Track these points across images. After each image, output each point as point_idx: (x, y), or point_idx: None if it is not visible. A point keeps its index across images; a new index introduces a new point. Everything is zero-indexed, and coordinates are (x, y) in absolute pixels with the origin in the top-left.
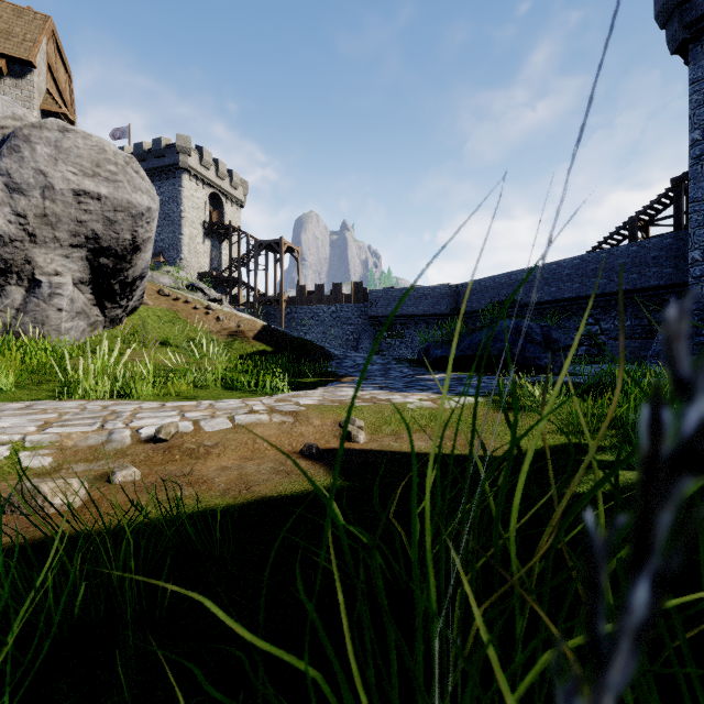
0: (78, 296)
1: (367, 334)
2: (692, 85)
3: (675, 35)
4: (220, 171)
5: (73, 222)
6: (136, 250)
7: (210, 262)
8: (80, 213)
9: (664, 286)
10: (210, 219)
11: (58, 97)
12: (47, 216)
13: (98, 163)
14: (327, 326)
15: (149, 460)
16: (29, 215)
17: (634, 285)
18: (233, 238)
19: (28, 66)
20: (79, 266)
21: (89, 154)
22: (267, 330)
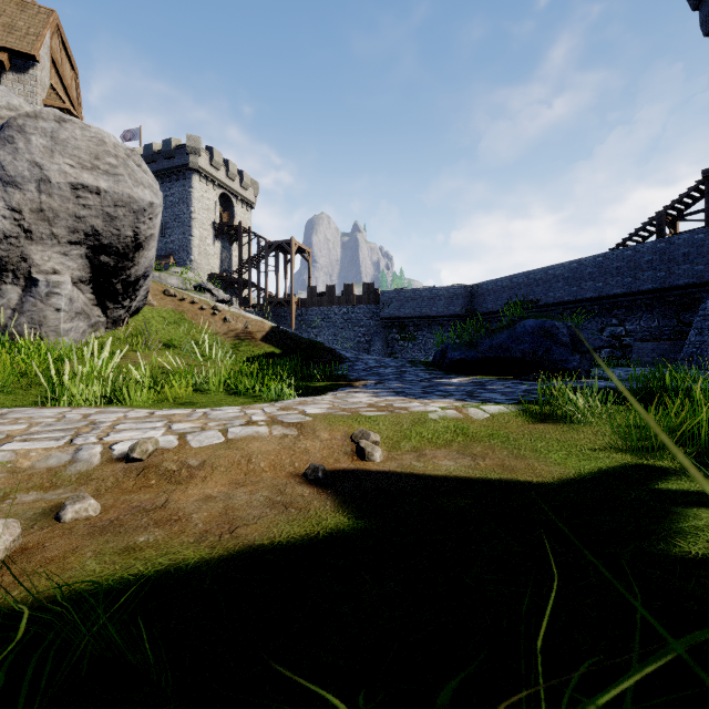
0: (78, 296)
1: (379, 336)
2: None
3: None
4: (230, 171)
5: (71, 218)
6: (139, 247)
7: (220, 263)
8: (79, 209)
9: (695, 284)
10: (220, 220)
11: (64, 94)
12: (44, 211)
13: (97, 155)
14: (338, 328)
15: (117, 486)
16: (24, 209)
17: (662, 284)
18: (244, 239)
19: (30, 60)
20: (79, 264)
21: (88, 146)
22: (276, 331)
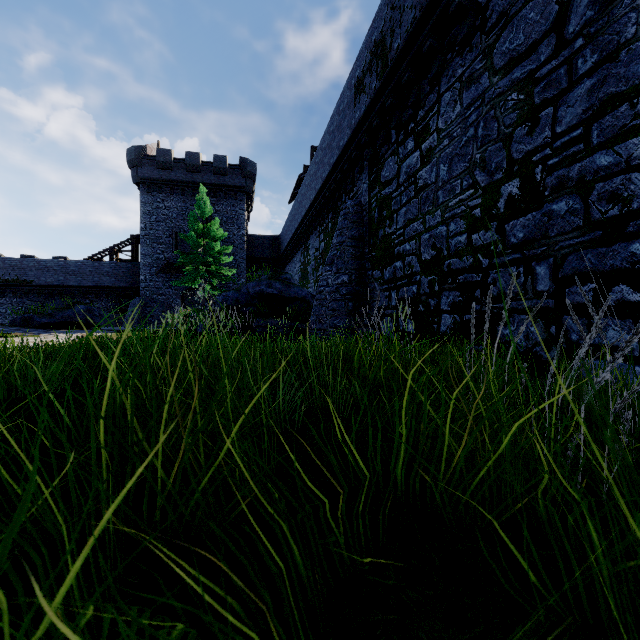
0: None
1: None
2: (142, 203)
3: (136, 178)
4: None
5: None
6: None
7: None
8: None
9: (128, 287)
10: None
11: None
12: None
13: None
14: None
15: None
16: None
17: (114, 284)
18: None
19: None
20: None
21: None
22: None
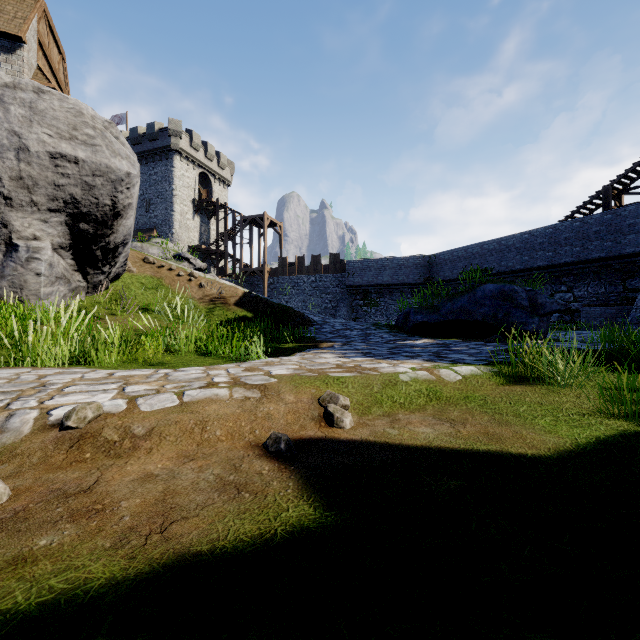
0: (58, 261)
1: (345, 303)
2: None
3: None
4: (209, 152)
5: (50, 186)
6: (117, 216)
7: (199, 236)
8: (58, 177)
9: None
10: (200, 197)
11: (51, 75)
12: (23, 179)
13: (75, 126)
14: (307, 295)
15: (43, 460)
16: (4, 177)
17: (608, 252)
18: (221, 214)
19: (17, 42)
20: (59, 231)
21: (66, 117)
22: (248, 297)
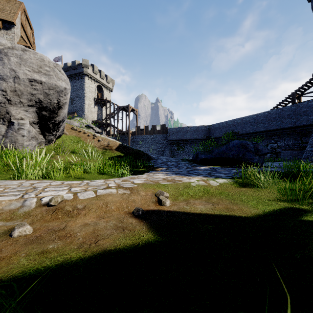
0: (32, 129)
1: (168, 148)
2: None
3: None
4: (102, 75)
5: (29, 94)
6: (60, 108)
7: (97, 116)
8: (32, 90)
9: (309, 125)
10: (97, 97)
11: (27, 40)
12: (16, 91)
13: (40, 66)
14: (149, 144)
15: (42, 218)
16: (7, 90)
17: (294, 124)
18: (107, 105)
19: (11, 24)
20: (32, 115)
21: (36, 62)
22: (121, 146)
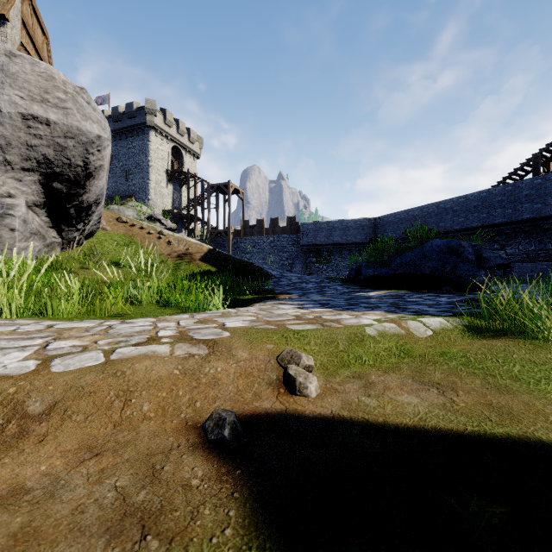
0: (33, 218)
1: (300, 260)
2: None
3: None
4: (180, 128)
5: (23, 146)
6: (89, 176)
7: (172, 202)
8: (30, 138)
9: None
10: (172, 168)
11: (35, 53)
12: None
13: (46, 89)
14: (266, 253)
15: None
16: None
17: (538, 214)
18: (191, 183)
19: (1, 19)
20: (33, 190)
21: (37, 80)
22: (212, 253)
